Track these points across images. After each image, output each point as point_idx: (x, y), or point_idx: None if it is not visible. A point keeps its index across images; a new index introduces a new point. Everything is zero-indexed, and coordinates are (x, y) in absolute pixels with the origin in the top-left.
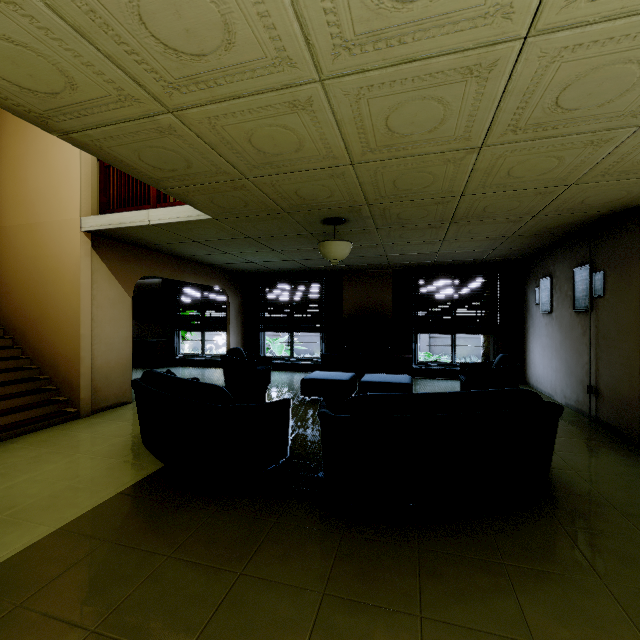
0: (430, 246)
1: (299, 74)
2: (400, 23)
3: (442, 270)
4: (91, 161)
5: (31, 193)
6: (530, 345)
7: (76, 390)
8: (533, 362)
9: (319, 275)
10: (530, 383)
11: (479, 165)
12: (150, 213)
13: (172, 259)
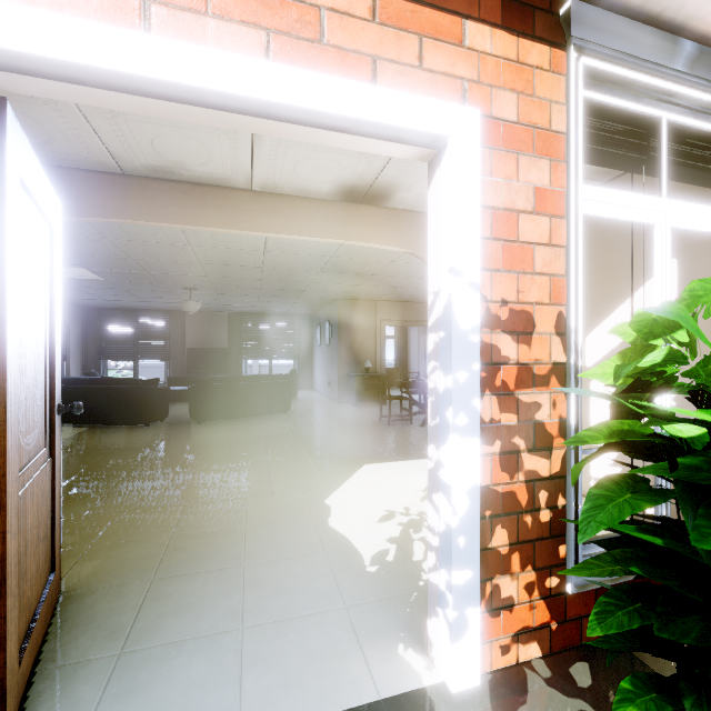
0: (251, 303)
1: (192, 262)
2: (227, 262)
3: (263, 315)
4: None
5: None
6: (315, 366)
7: None
8: (316, 376)
9: (165, 312)
10: (315, 389)
11: (263, 282)
12: None
13: None
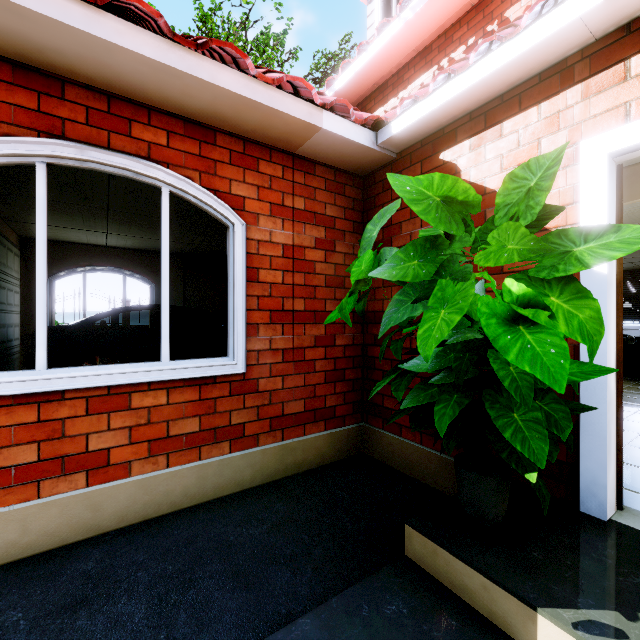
0: None
1: None
2: None
3: None
4: None
5: None
6: None
7: None
8: None
9: None
10: None
11: None
12: None
13: None
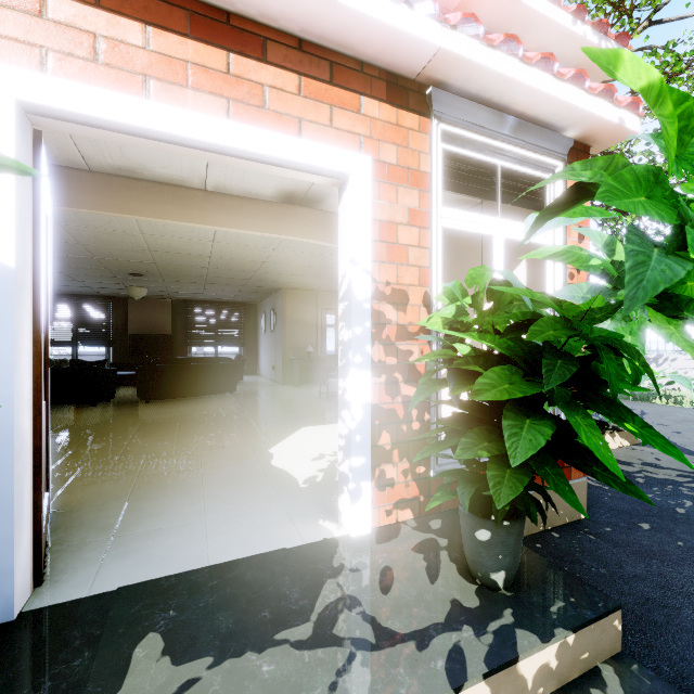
0: (197, 290)
1: (142, 249)
2: (176, 250)
3: (209, 303)
4: None
5: None
6: (260, 352)
7: None
8: (261, 361)
9: (106, 298)
10: (260, 374)
11: (210, 271)
12: None
13: None
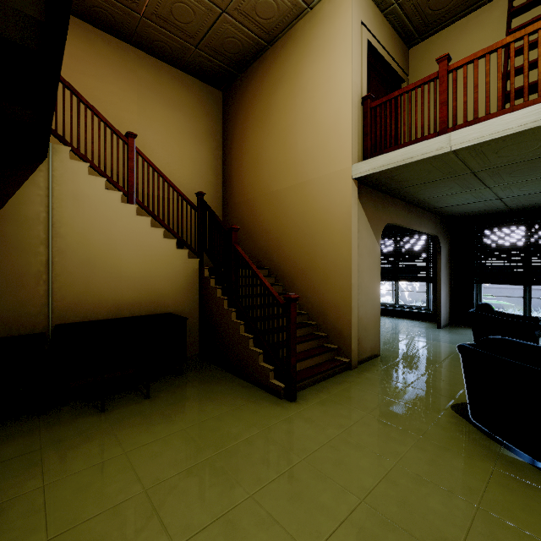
0: None
1: None
2: None
3: None
4: (357, 107)
5: (299, 155)
6: None
7: (346, 340)
8: None
9: None
10: None
11: None
12: (452, 136)
13: (404, 205)
